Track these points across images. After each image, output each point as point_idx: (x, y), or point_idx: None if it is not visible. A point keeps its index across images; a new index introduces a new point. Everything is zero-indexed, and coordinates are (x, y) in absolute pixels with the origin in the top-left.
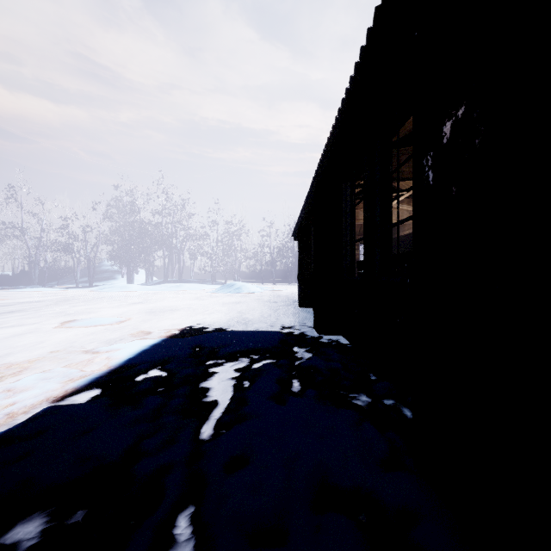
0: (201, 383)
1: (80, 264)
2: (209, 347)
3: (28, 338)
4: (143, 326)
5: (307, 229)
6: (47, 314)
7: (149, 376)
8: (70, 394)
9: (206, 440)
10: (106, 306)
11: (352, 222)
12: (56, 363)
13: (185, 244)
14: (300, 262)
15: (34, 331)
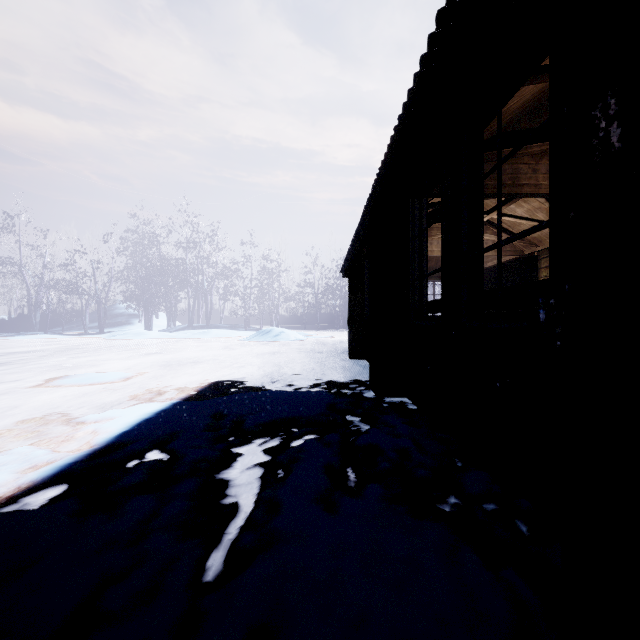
0: (215, 473)
1: (90, 307)
2: (233, 415)
3: (0, 401)
4: (152, 384)
5: (360, 263)
6: (38, 368)
7: (144, 461)
8: (22, 493)
9: (211, 585)
10: (113, 358)
11: (421, 250)
12: (22, 440)
13: (213, 282)
14: (350, 303)
15: (11, 390)
